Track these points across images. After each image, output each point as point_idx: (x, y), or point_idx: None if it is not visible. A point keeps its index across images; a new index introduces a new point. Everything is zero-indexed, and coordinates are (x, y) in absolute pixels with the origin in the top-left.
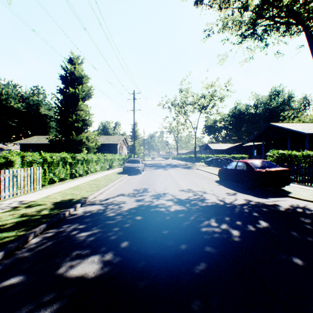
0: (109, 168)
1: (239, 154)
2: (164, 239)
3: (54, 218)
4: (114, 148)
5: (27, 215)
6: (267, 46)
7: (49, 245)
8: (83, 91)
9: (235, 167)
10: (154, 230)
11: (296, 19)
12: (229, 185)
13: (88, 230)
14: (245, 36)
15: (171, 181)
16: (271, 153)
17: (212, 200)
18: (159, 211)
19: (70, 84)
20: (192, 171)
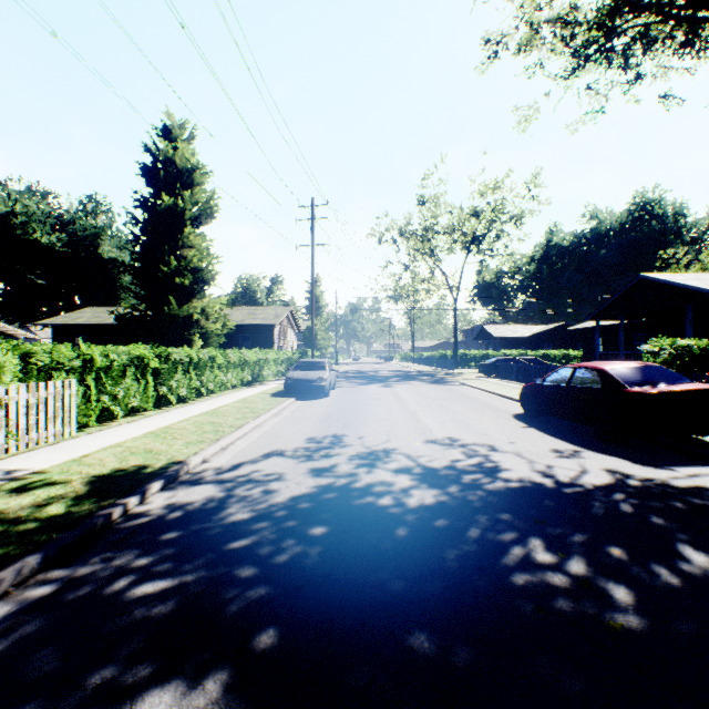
0: (253, 383)
1: (560, 350)
2: (394, 621)
3: (71, 532)
4: (267, 336)
5: None
6: (641, 78)
7: (25, 637)
8: (194, 202)
9: (569, 383)
10: (362, 578)
11: None
12: (553, 428)
13: (163, 576)
14: (586, 55)
15: (402, 415)
16: (655, 347)
17: (519, 472)
18: (376, 506)
19: (164, 187)
20: (453, 391)
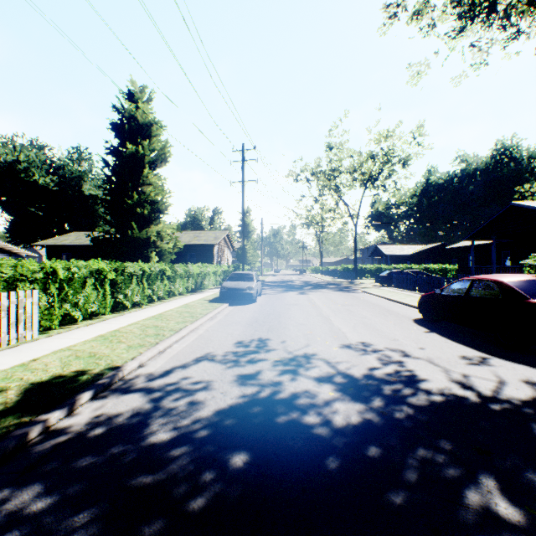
0: (196, 290)
1: (439, 264)
2: None
3: None
4: (208, 254)
5: None
6: (521, 33)
7: None
8: (151, 149)
9: (467, 293)
10: None
11: None
12: (453, 333)
13: (52, 534)
14: (473, 14)
15: (318, 319)
16: None
17: (438, 382)
18: (301, 424)
19: (128, 138)
20: (357, 297)
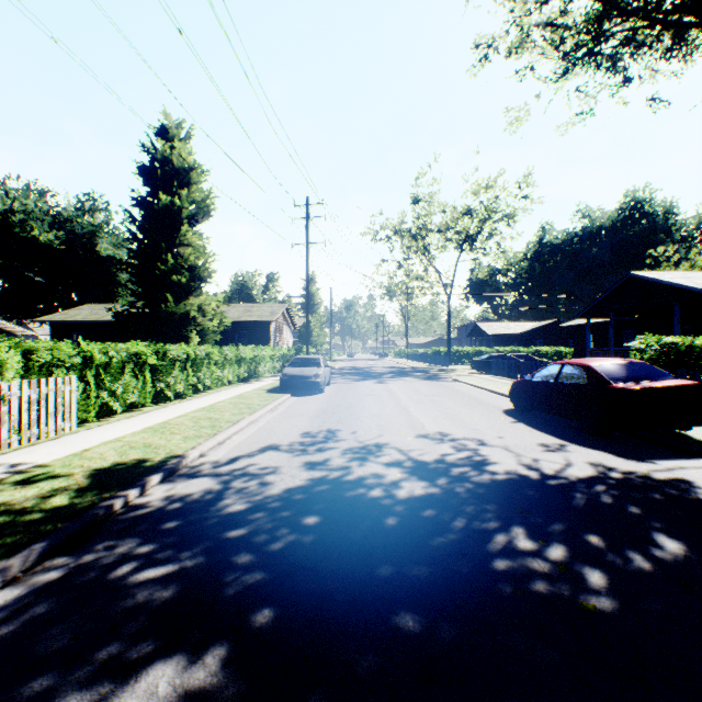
0: (249, 379)
1: (552, 346)
2: (382, 602)
3: (75, 522)
4: (263, 333)
5: (6, 511)
6: (629, 81)
7: (35, 618)
8: (191, 201)
9: (556, 379)
10: (352, 564)
11: (701, 14)
12: (541, 423)
13: (164, 562)
14: (575, 58)
15: (395, 410)
16: (642, 344)
17: (506, 465)
18: (367, 497)
19: (161, 186)
20: (445, 387)
